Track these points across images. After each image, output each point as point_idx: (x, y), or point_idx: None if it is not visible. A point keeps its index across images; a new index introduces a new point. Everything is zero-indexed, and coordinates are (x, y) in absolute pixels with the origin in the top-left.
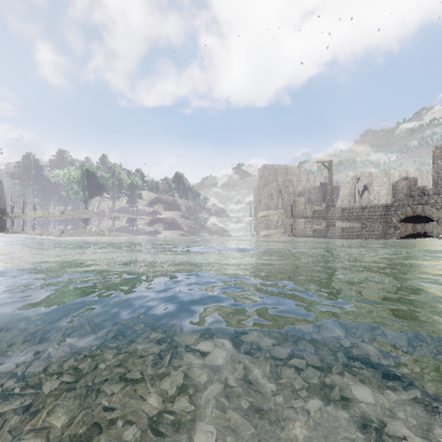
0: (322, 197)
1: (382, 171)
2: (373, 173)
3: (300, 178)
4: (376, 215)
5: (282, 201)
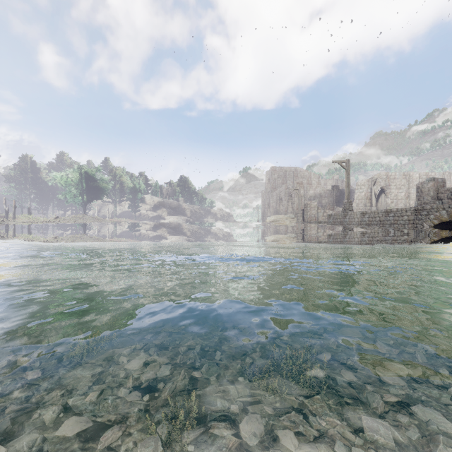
0: (333, 201)
1: (400, 173)
2: (391, 174)
3: (311, 181)
4: (403, 219)
5: (293, 205)
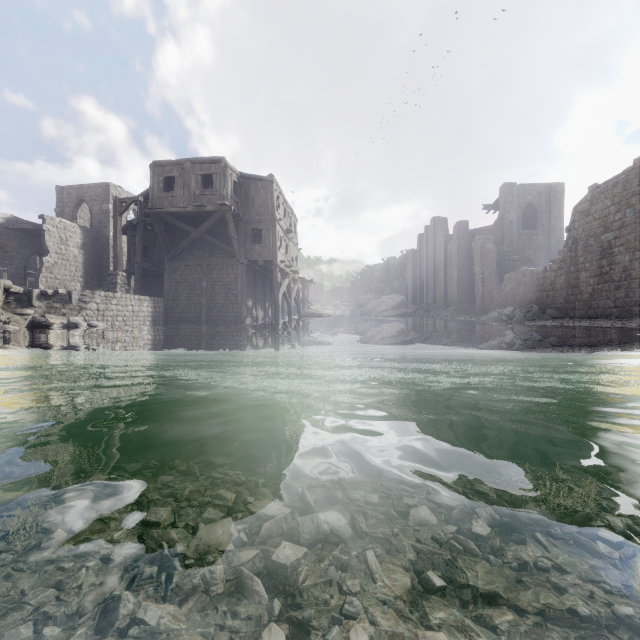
0: None
1: None
2: None
3: None
4: None
5: None
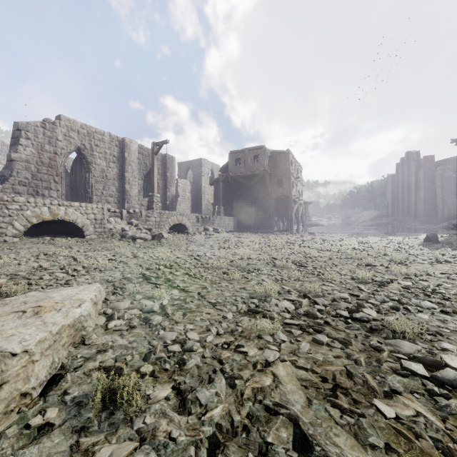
0: None
1: None
2: None
3: None
4: None
5: None
